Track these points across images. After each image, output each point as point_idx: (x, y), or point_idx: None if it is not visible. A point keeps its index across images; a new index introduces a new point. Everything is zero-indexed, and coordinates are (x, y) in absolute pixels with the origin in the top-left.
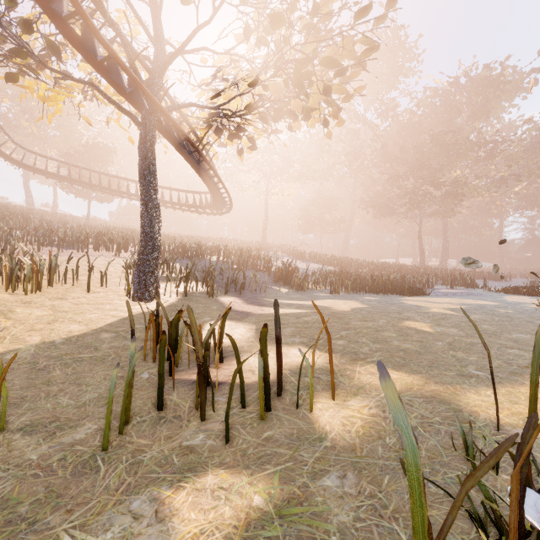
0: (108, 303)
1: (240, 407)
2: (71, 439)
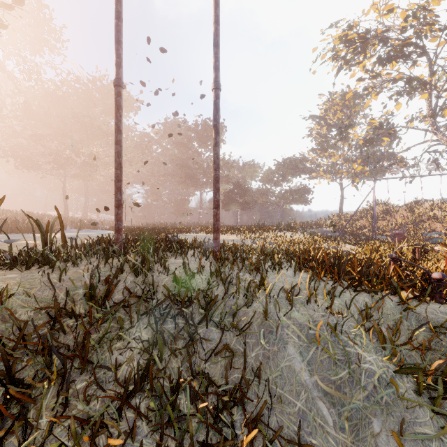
0: None
1: None
2: None
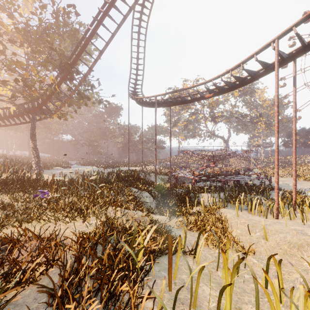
0: None
1: None
2: None
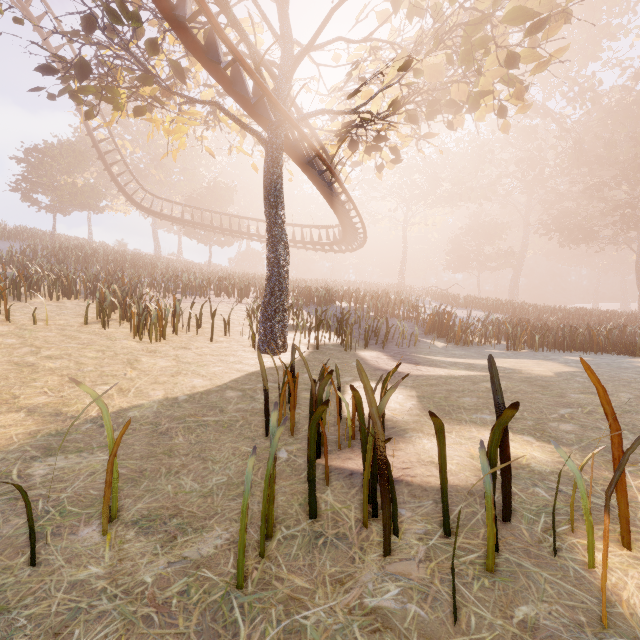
0: (232, 354)
1: (442, 533)
2: (195, 552)
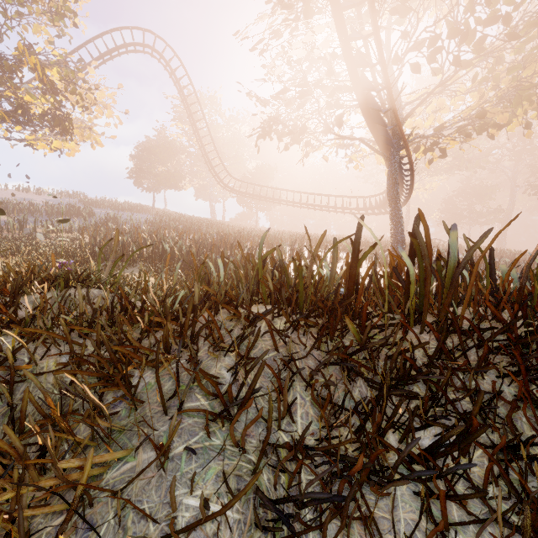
0: None
1: None
2: None
